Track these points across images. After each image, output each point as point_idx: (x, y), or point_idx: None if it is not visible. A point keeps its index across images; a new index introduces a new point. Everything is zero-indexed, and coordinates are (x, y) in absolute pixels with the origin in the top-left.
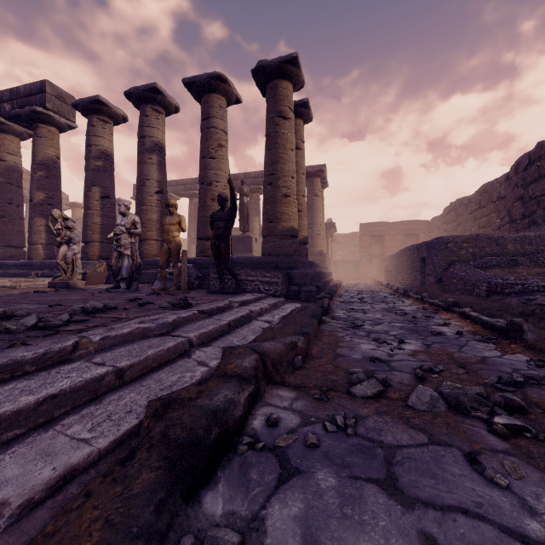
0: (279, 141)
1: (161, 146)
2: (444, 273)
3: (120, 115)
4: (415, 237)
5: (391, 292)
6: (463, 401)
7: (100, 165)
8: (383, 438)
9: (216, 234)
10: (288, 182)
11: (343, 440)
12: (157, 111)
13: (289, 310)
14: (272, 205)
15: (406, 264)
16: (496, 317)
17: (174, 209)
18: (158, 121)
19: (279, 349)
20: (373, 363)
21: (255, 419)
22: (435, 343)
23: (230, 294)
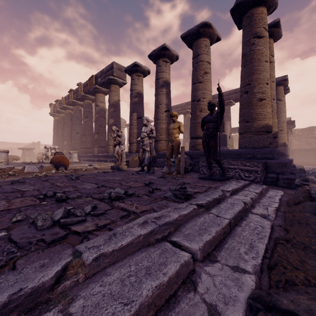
0: (255, 57)
1: (168, 82)
2: None
3: (146, 70)
4: None
5: None
6: None
7: (137, 100)
8: None
9: (206, 133)
10: (263, 88)
11: None
12: (165, 61)
13: (277, 199)
14: (248, 108)
15: None
16: None
17: (176, 118)
18: (166, 67)
19: None
20: None
21: None
22: None
23: (218, 180)
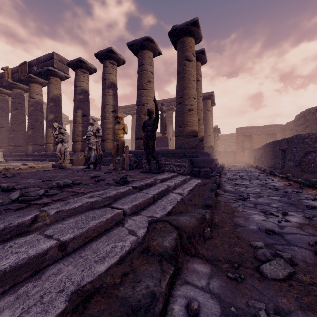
0: (186, 76)
1: (114, 84)
2: (303, 160)
3: (92, 68)
4: (274, 135)
5: (260, 172)
6: None
7: (82, 97)
8: None
9: (146, 135)
10: (191, 101)
11: None
12: (112, 63)
13: (194, 184)
14: (181, 116)
15: (270, 153)
16: None
17: (121, 120)
18: (113, 69)
19: (193, 223)
20: (269, 235)
21: (176, 302)
22: (315, 217)
23: (154, 173)
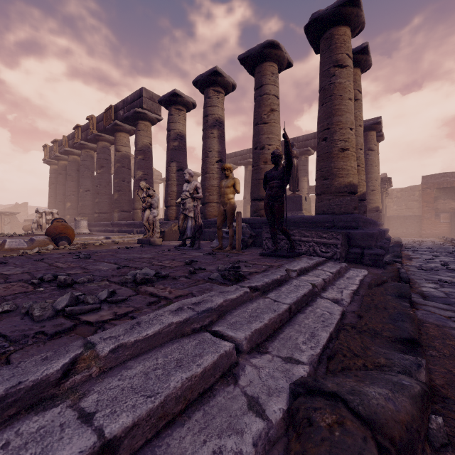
0: (335, 92)
1: (220, 121)
2: None
3: (190, 102)
4: None
5: None
6: None
7: (176, 145)
8: None
9: (270, 194)
10: (345, 135)
11: None
12: (217, 91)
13: (357, 280)
14: (327, 161)
15: None
16: None
17: (229, 172)
18: (218, 100)
19: (405, 412)
20: None
21: None
22: None
23: (284, 257)
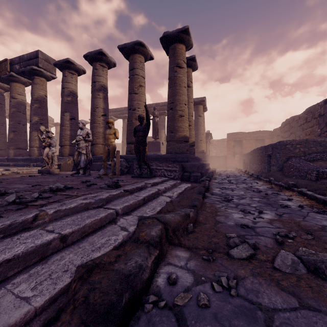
0: (177, 82)
1: (105, 87)
2: (285, 164)
3: (81, 69)
4: (263, 141)
5: (248, 176)
6: (321, 267)
7: (70, 100)
8: (260, 300)
9: (137, 140)
10: (182, 107)
11: (228, 301)
12: (102, 66)
13: (183, 188)
14: (173, 122)
15: (257, 158)
16: (326, 195)
17: (112, 124)
18: (103, 72)
19: (177, 219)
20: (243, 228)
21: (159, 276)
22: (285, 214)
23: (146, 178)
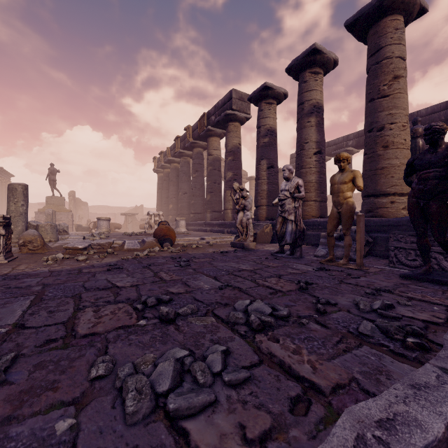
0: None
1: (319, 106)
2: None
3: (281, 93)
4: None
5: None
6: None
7: (267, 141)
8: None
9: (421, 189)
10: None
11: None
12: (314, 73)
13: None
14: None
15: None
16: None
17: (346, 163)
18: (316, 82)
19: None
20: None
21: None
22: None
23: None
